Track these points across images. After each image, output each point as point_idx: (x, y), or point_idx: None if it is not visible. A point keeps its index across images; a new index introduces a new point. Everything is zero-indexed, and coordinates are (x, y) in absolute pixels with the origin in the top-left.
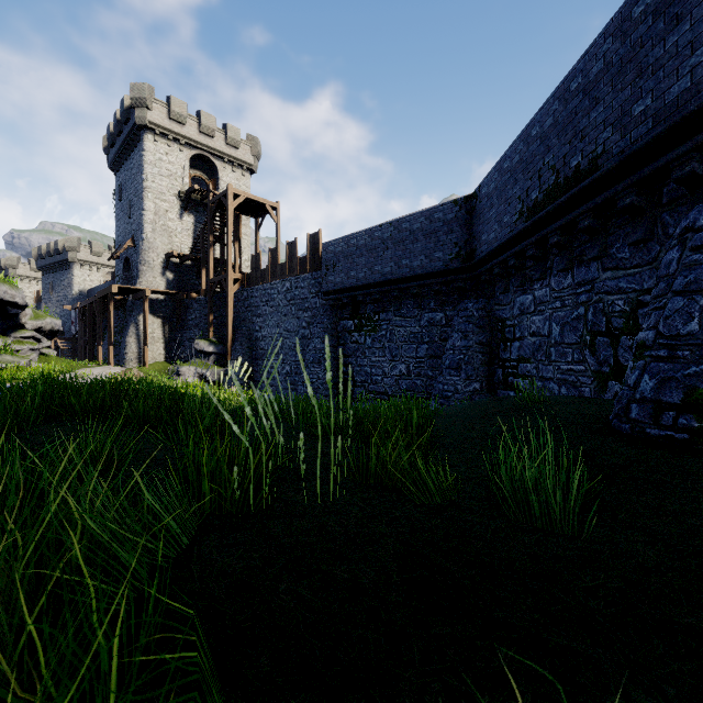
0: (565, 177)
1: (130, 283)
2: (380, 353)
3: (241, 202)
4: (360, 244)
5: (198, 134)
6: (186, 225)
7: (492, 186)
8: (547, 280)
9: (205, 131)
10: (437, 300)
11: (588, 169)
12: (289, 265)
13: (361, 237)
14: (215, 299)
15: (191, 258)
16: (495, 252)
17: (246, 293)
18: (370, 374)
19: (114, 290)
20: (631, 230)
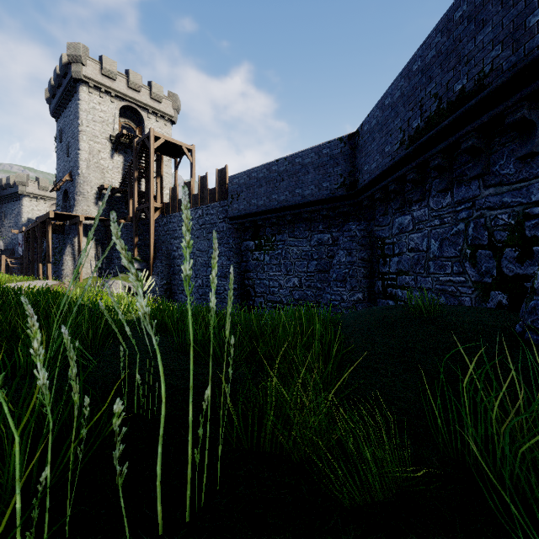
0: (448, 102)
1: (68, 211)
2: (277, 268)
3: (161, 144)
4: (260, 176)
5: (126, 89)
6: (116, 164)
7: (374, 122)
8: (426, 201)
9: (133, 86)
10: (325, 223)
11: (474, 90)
12: (201, 195)
13: (261, 171)
14: (140, 224)
15: (120, 191)
16: (377, 179)
17: (165, 220)
18: (268, 286)
19: (51, 216)
20: (518, 145)
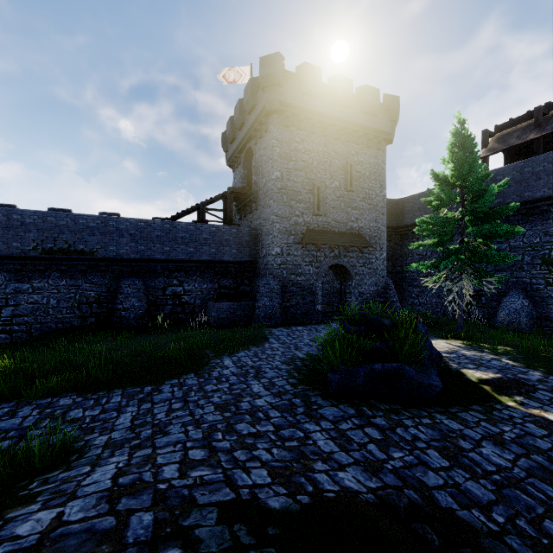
0: (75, 249)
1: None
2: None
3: None
4: None
5: None
6: None
7: None
8: (46, 280)
9: None
10: None
11: (89, 253)
12: None
13: None
14: None
15: None
16: None
17: None
18: None
19: None
20: (101, 275)
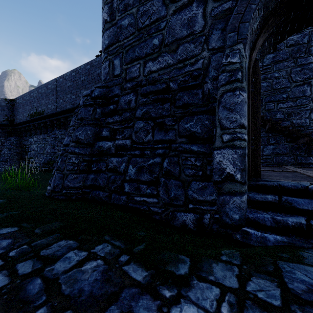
0: (38, 112)
1: None
2: None
3: None
4: None
5: None
6: None
7: (20, 101)
8: (37, 135)
9: None
10: None
11: (42, 113)
12: None
13: None
14: None
15: None
16: (22, 123)
17: None
18: None
19: None
20: (50, 129)
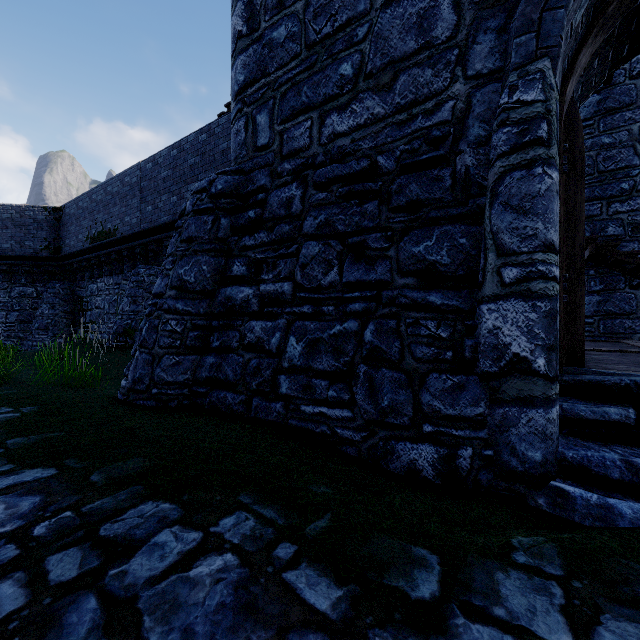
0: (106, 231)
1: None
2: None
3: None
4: None
5: None
6: None
7: (73, 211)
8: (104, 278)
9: None
10: (29, 278)
11: (113, 233)
12: None
13: None
14: None
15: None
16: (75, 254)
17: None
18: None
19: None
20: (129, 265)
